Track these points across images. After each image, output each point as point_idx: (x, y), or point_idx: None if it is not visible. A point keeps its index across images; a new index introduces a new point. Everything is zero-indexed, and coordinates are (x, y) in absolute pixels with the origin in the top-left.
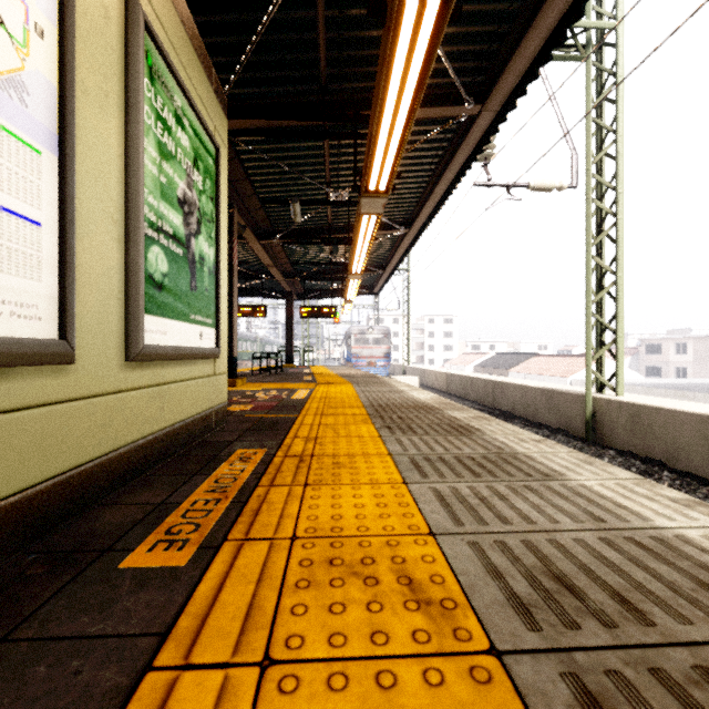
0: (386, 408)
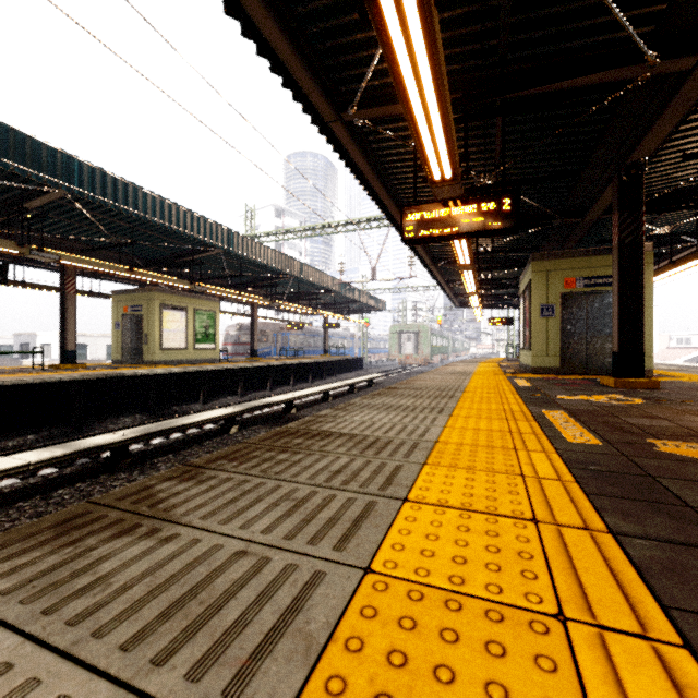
0: (656, 369)
